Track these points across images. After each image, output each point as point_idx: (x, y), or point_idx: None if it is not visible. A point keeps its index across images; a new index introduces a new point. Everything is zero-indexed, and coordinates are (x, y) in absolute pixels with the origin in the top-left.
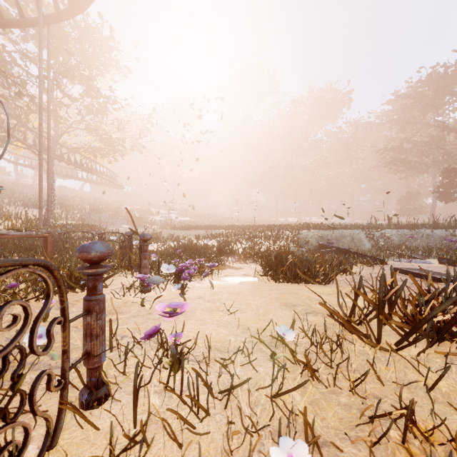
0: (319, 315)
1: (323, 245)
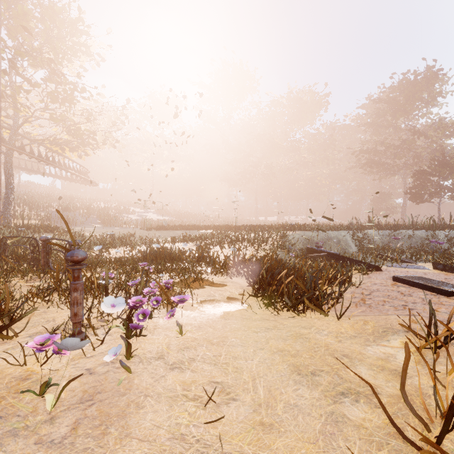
0: (362, 400)
1: (312, 250)
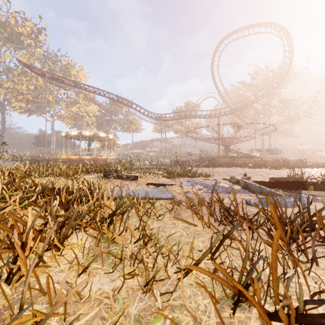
0: None
1: None
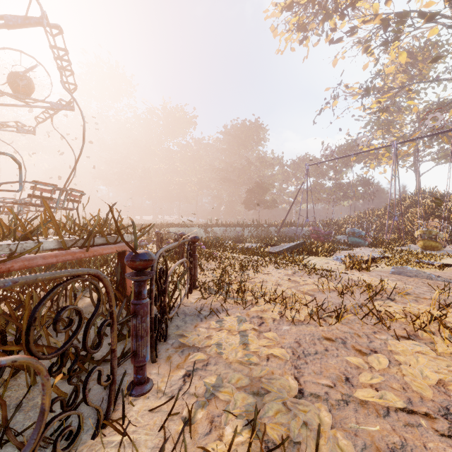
0: None
1: None
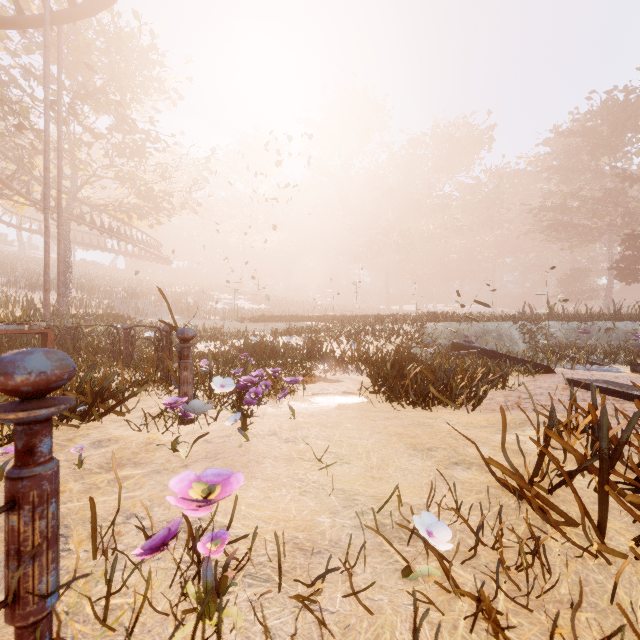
0: (474, 467)
1: (459, 345)
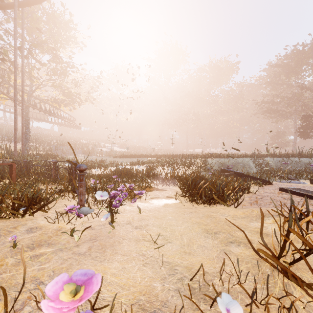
0: (242, 245)
1: (224, 170)
